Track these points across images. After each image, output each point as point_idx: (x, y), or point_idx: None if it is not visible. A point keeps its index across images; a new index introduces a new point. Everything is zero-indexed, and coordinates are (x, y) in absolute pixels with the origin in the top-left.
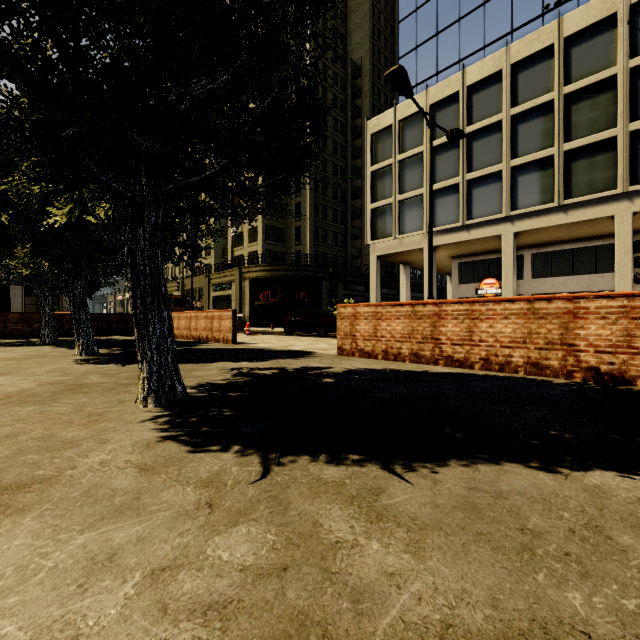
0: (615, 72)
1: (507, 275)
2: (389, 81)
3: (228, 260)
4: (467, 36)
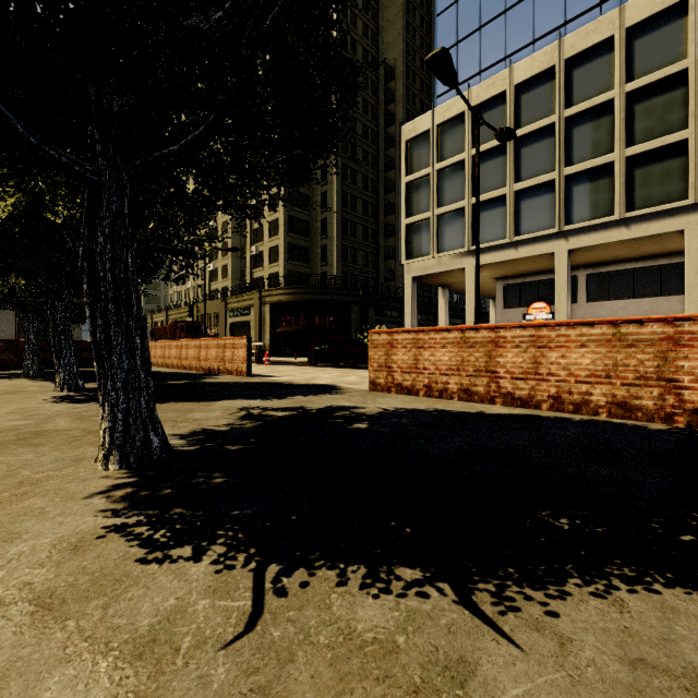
0: (685, 66)
1: (560, 298)
2: (430, 67)
3: (246, 282)
4: (514, 30)
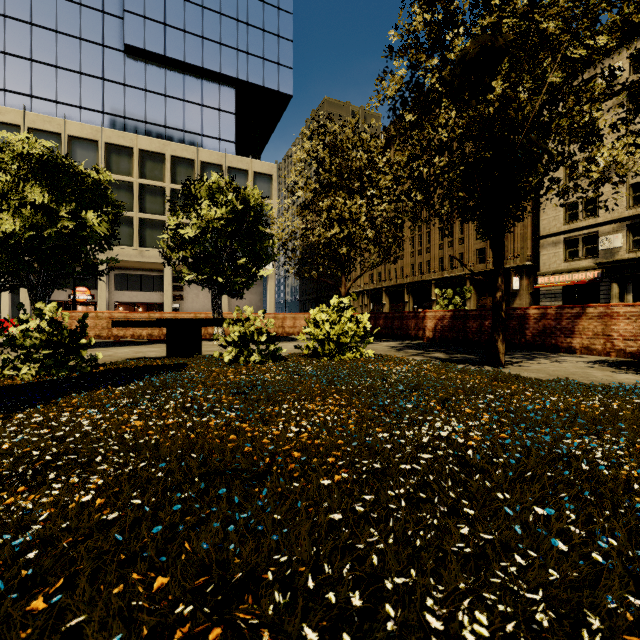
0: (165, 186)
1: (102, 288)
2: None
3: None
4: (65, 87)
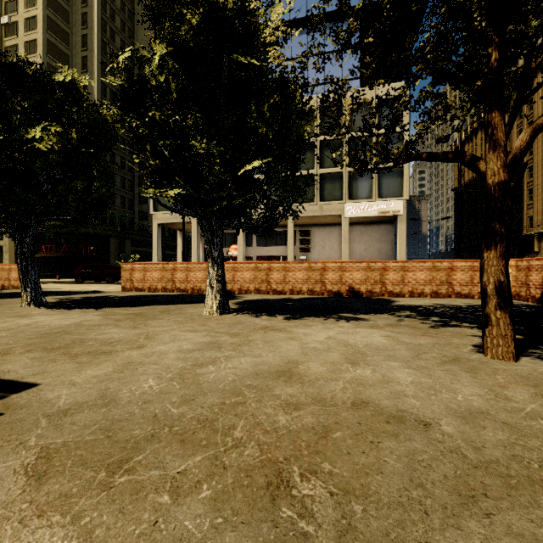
0: None
1: (240, 244)
2: None
3: None
4: None
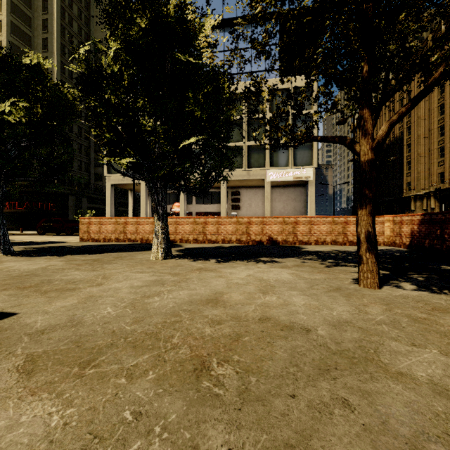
0: None
1: (182, 202)
2: None
3: None
4: None
